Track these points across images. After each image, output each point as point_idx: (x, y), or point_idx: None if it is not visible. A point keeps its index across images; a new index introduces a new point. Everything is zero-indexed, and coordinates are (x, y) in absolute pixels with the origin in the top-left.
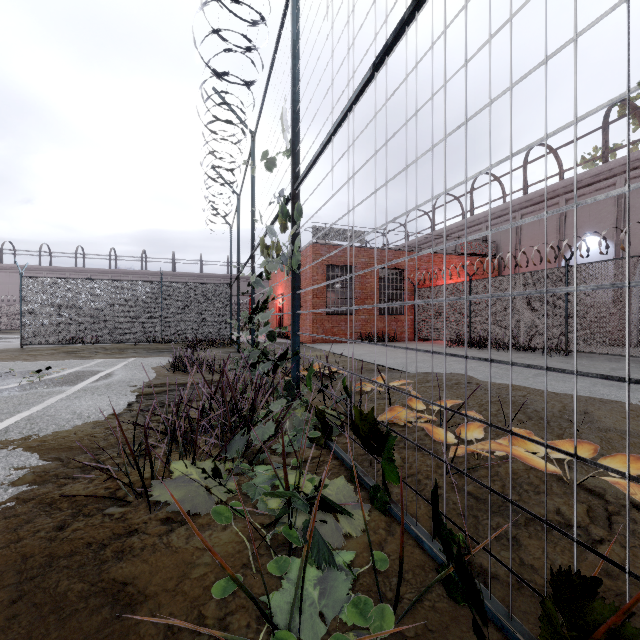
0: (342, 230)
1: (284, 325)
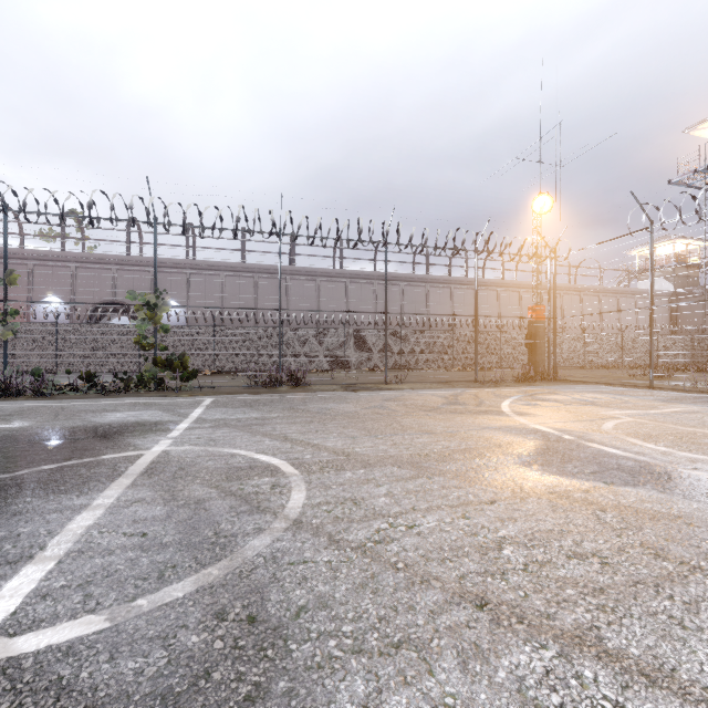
0: None
1: None
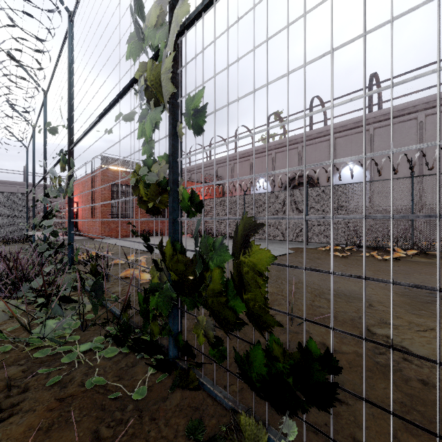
0: (124, 160)
1: (79, 225)
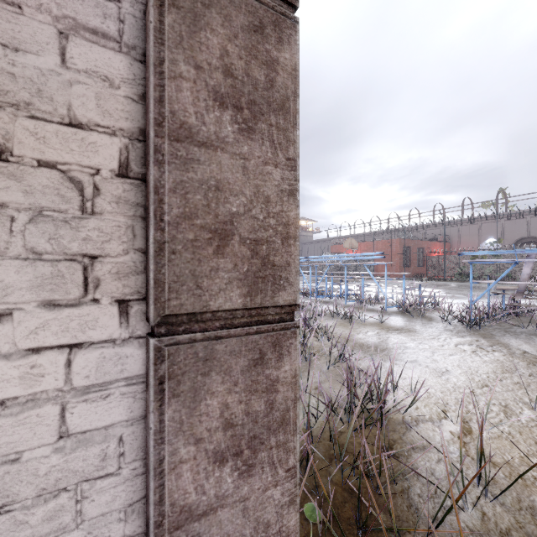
0: (406, 233)
1: None
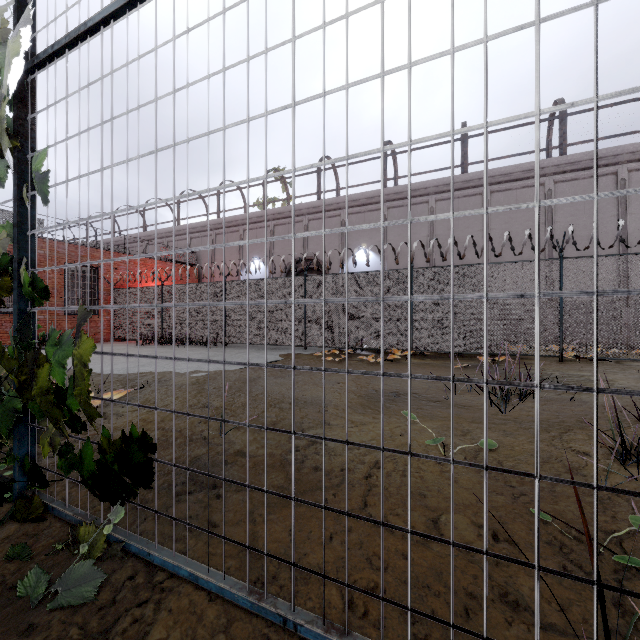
0: (7, 212)
1: None
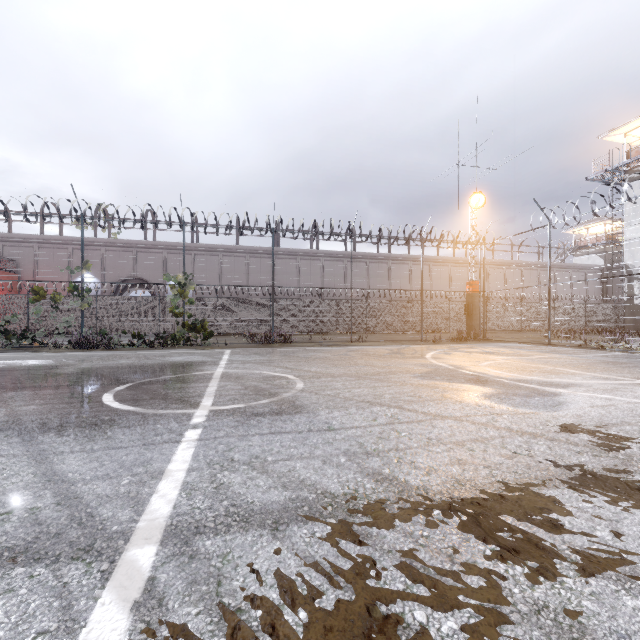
0: None
1: None
